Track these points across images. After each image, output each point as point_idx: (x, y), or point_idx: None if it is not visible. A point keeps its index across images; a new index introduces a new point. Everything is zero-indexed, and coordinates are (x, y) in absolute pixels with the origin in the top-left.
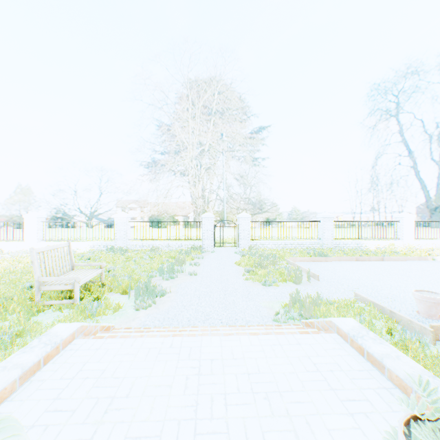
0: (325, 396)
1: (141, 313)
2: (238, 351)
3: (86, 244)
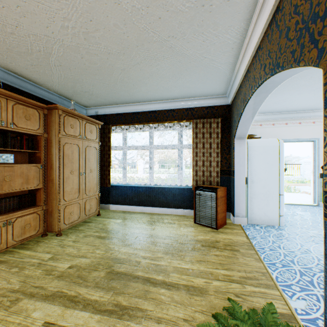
0: (300, 197)
1: None
2: None
3: (165, 175)
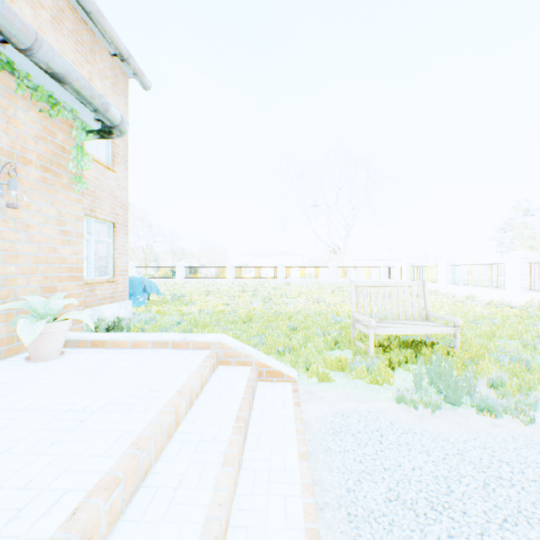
0: None
1: (380, 403)
2: (68, 448)
3: None
